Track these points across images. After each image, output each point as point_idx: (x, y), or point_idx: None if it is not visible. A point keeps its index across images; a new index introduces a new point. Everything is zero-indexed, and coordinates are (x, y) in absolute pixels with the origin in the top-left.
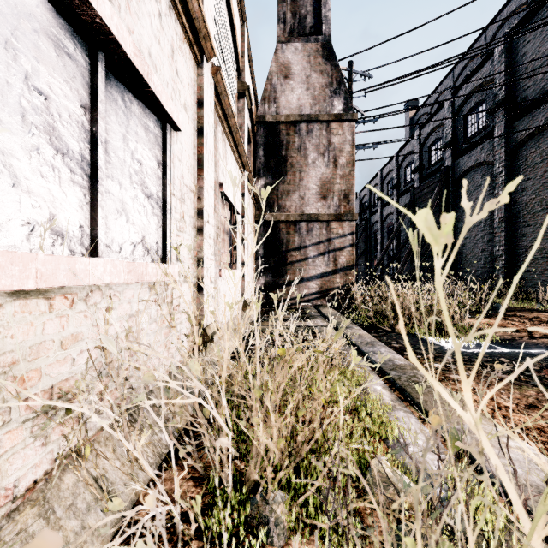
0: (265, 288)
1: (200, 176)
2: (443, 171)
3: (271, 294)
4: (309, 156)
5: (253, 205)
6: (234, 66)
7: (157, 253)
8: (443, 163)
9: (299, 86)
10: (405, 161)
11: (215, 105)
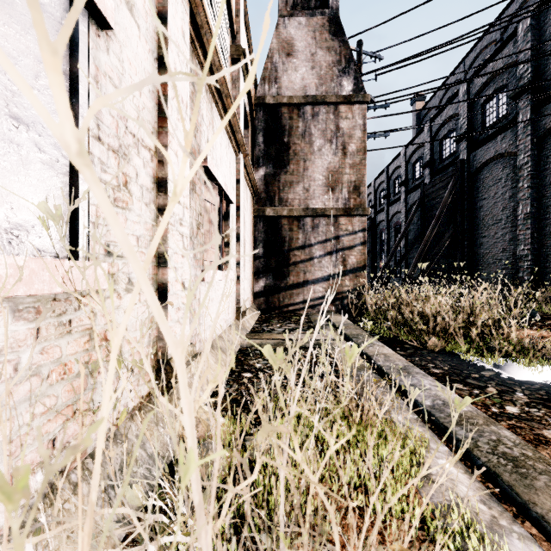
0: (264, 292)
1: (163, 129)
2: (458, 165)
3: (265, 351)
4: (315, 142)
5: (251, 197)
6: (225, 21)
7: (55, 239)
8: (458, 156)
9: (303, 64)
10: (414, 156)
11: (193, 44)
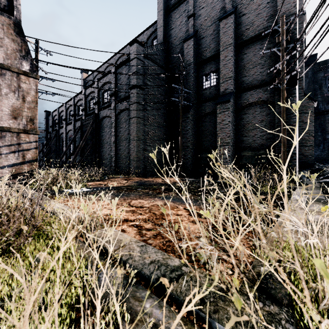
0: None
1: None
2: (94, 115)
3: None
4: (2, 90)
5: None
6: None
7: None
8: (95, 111)
9: None
10: (78, 103)
11: None
